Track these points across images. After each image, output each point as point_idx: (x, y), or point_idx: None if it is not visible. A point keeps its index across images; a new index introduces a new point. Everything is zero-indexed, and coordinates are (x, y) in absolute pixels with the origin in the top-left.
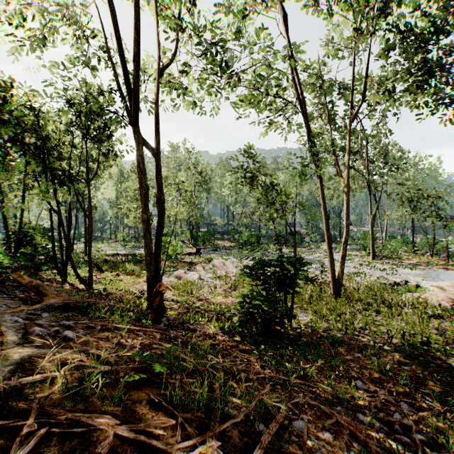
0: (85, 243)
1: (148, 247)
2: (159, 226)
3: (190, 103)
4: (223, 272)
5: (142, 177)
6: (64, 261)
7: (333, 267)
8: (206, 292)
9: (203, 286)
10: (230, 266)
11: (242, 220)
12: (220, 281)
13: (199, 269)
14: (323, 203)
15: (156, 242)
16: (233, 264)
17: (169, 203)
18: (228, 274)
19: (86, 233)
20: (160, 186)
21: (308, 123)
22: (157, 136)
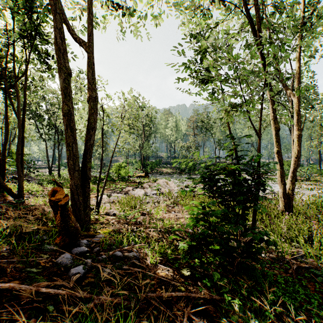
0: (58, 168)
1: (70, 148)
2: (89, 127)
3: (134, 23)
4: (166, 190)
5: (60, 56)
6: (2, 172)
7: (283, 182)
8: (148, 207)
9: (148, 202)
10: (172, 185)
11: (181, 152)
12: (163, 197)
13: (146, 187)
14: (272, 114)
15: (85, 145)
16: (175, 184)
17: (122, 133)
18: (170, 191)
19: (59, 160)
20: (92, 81)
21: (259, 23)
22: (90, 26)
